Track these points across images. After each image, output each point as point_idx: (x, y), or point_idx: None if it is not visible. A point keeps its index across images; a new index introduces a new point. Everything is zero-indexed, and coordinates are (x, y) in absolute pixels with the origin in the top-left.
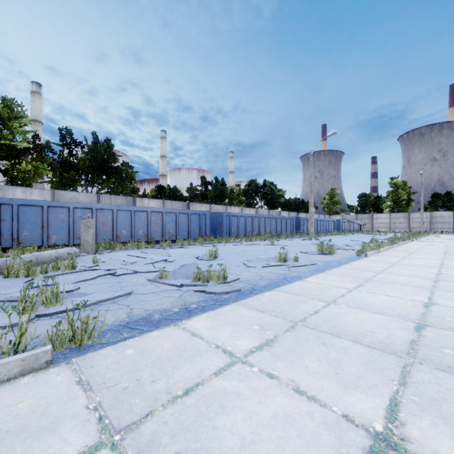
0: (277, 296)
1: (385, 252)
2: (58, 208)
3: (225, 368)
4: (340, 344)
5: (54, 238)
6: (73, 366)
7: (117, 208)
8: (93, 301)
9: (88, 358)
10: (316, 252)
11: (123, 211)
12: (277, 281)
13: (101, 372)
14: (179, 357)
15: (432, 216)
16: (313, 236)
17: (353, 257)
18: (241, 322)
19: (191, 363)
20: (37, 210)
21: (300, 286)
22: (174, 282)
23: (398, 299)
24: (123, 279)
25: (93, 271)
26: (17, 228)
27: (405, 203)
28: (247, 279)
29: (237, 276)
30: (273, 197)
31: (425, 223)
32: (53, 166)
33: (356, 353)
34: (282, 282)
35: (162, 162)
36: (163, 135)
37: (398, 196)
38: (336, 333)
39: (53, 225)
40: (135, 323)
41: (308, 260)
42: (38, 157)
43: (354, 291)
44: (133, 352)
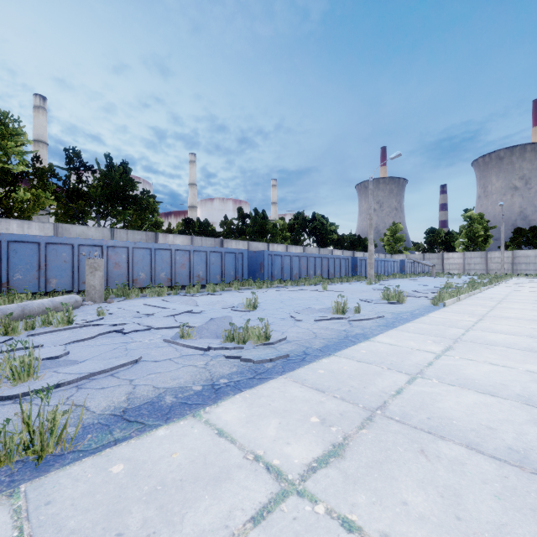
0: (339, 365)
1: (466, 300)
2: (59, 245)
3: (270, 506)
4: (448, 453)
5: (55, 283)
6: (17, 501)
7: (133, 245)
8: (82, 374)
9: (47, 483)
10: (380, 300)
11: (141, 249)
12: (336, 341)
13: (60, 515)
14: (195, 480)
15: (514, 256)
16: (373, 280)
17: (428, 306)
18: (292, 410)
19: (214, 495)
20: (32, 247)
21: (368, 348)
22: (199, 343)
23: (508, 370)
24: (131, 339)
25: (94, 327)
26: (7, 270)
27: (482, 240)
28: (297, 339)
29: (283, 333)
30: (324, 233)
31: (507, 263)
32: (58, 195)
33: (479, 472)
34: (344, 343)
35: (191, 191)
36: (192, 159)
37: (473, 232)
38: (437, 431)
39: (53, 266)
40: (136, 411)
41: (373, 311)
42: (39, 183)
43: (443, 356)
44: (122, 469)
